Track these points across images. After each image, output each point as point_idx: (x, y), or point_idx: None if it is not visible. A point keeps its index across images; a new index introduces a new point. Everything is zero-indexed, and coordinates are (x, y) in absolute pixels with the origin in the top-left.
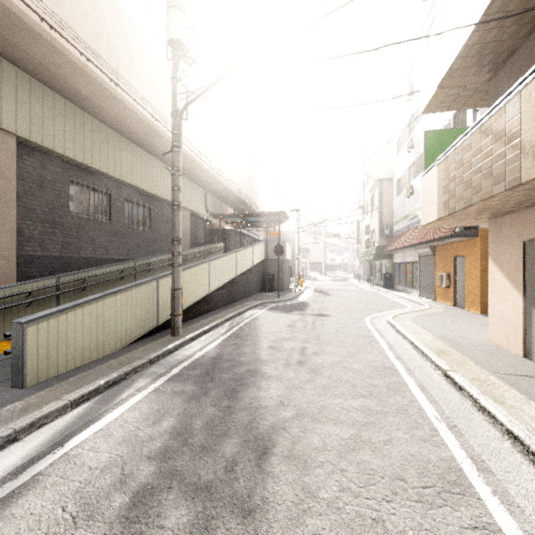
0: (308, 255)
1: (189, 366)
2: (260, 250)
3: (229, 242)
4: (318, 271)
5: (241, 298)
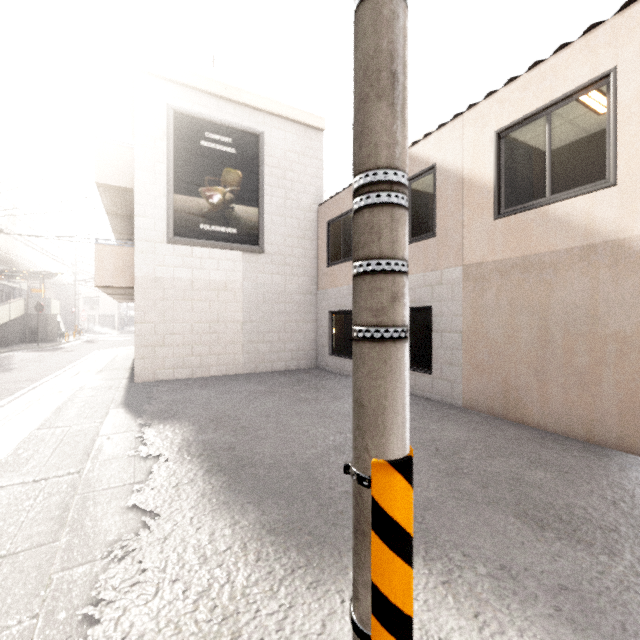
0: (97, 307)
1: None
2: (19, 306)
3: None
4: (111, 324)
5: None
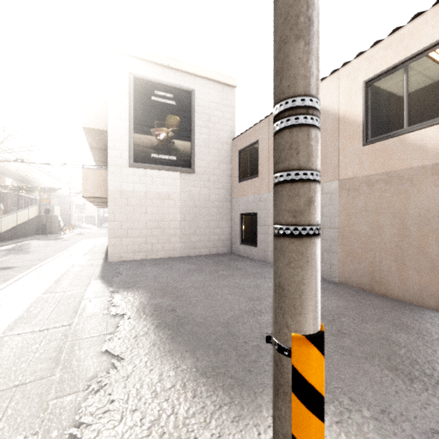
0: (84, 211)
1: (3, 250)
2: (35, 210)
3: (7, 201)
4: (93, 222)
5: (20, 237)
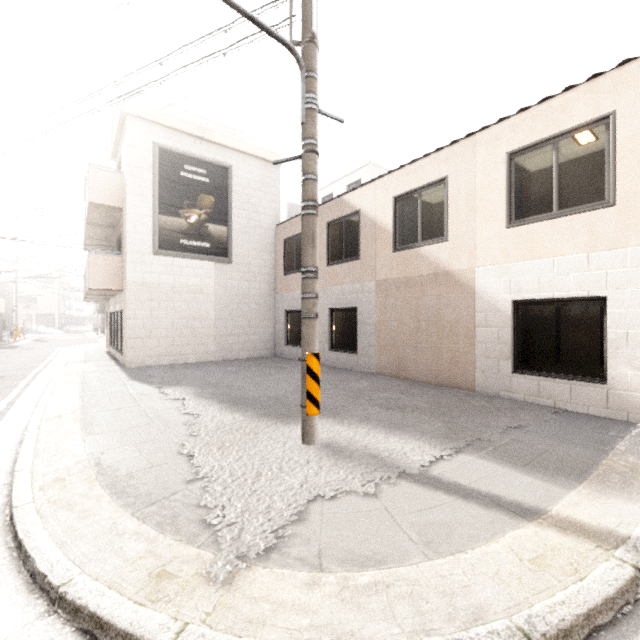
0: (34, 305)
1: None
2: None
3: None
4: (50, 324)
5: None
